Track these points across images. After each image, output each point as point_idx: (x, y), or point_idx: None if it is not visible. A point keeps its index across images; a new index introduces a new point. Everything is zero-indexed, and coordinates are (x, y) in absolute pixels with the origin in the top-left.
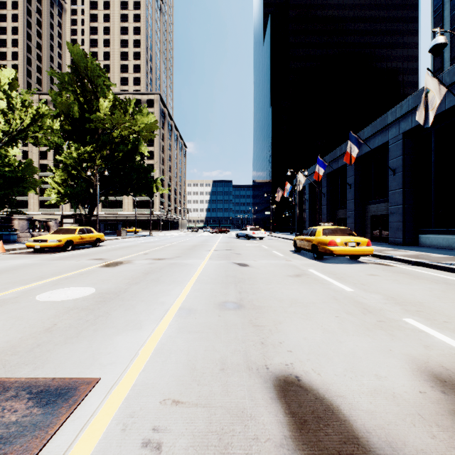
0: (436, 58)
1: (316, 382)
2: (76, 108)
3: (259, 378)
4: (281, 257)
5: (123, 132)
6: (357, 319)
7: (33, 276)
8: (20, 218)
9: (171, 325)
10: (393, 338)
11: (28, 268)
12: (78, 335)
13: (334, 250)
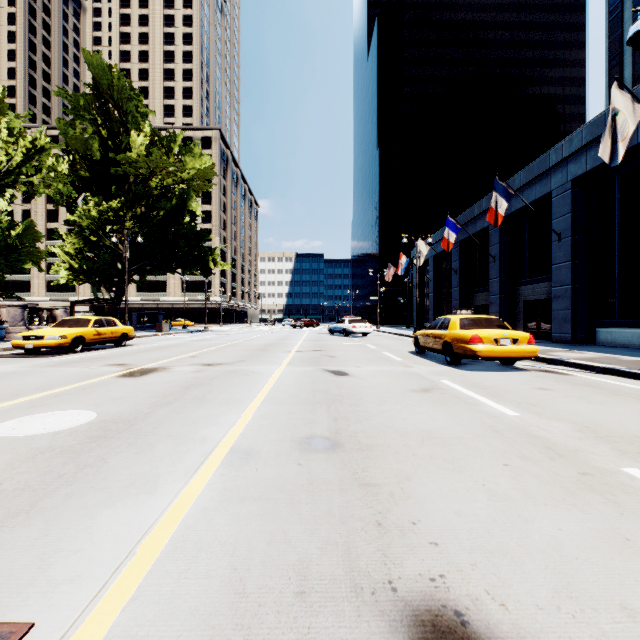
0: (613, 79)
1: (503, 631)
2: (96, 145)
3: (378, 619)
4: (397, 362)
5: (165, 181)
6: (542, 470)
7: (5, 391)
8: (10, 305)
9: (211, 485)
10: (622, 512)
11: (3, 379)
12: (32, 507)
13: (479, 351)
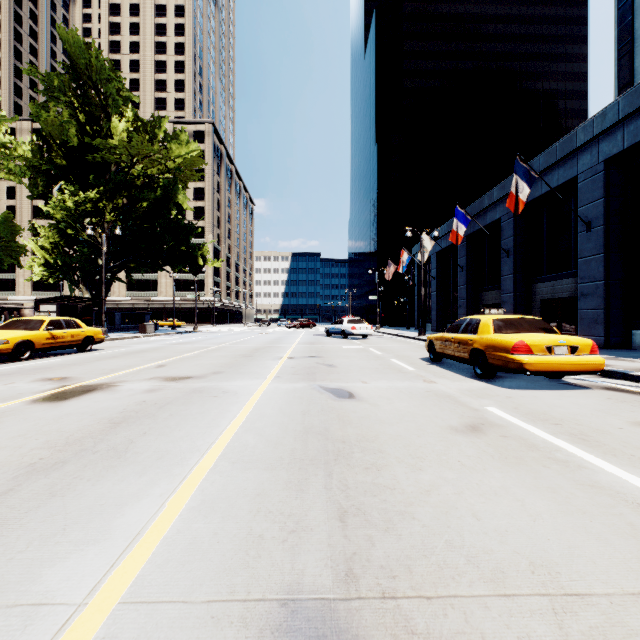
0: (623, 68)
1: None
2: (73, 130)
3: None
4: (412, 373)
5: (148, 170)
6: None
7: None
8: None
9: None
10: None
11: None
12: None
13: (527, 362)
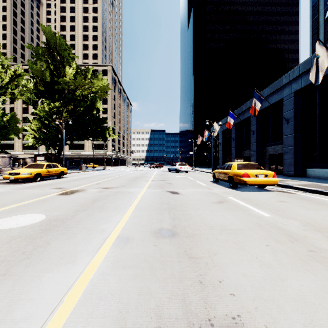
0: (314, 40)
1: None
2: (48, 74)
3: None
4: (204, 186)
5: (83, 92)
6: (288, 248)
7: None
8: (3, 156)
9: (107, 258)
10: None
11: None
12: (6, 272)
13: (247, 181)
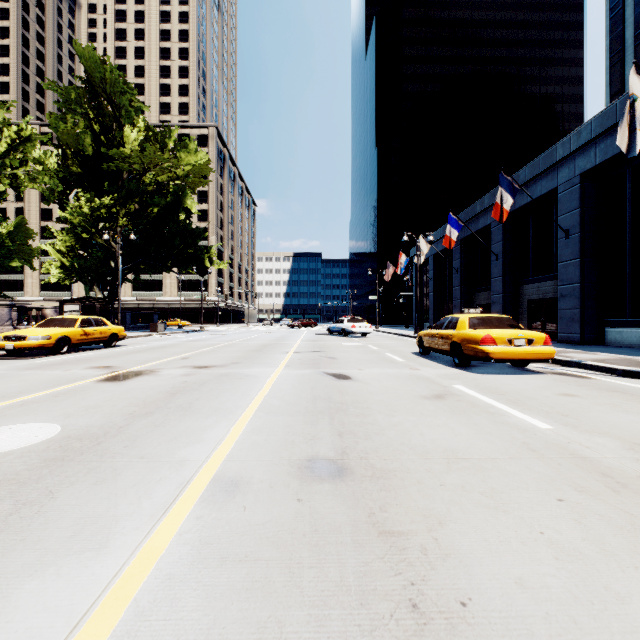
0: (614, 76)
1: None
2: (88, 140)
3: None
4: (402, 363)
5: (159, 177)
6: (610, 508)
7: None
8: None
9: (182, 536)
10: None
11: None
12: None
13: (491, 352)
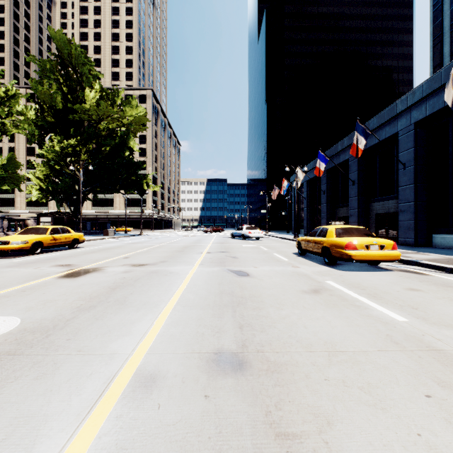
0: (436, 53)
1: None
2: (59, 98)
3: None
4: (286, 262)
5: (110, 125)
6: None
7: None
8: None
9: (101, 439)
10: None
11: None
12: None
13: (353, 255)
